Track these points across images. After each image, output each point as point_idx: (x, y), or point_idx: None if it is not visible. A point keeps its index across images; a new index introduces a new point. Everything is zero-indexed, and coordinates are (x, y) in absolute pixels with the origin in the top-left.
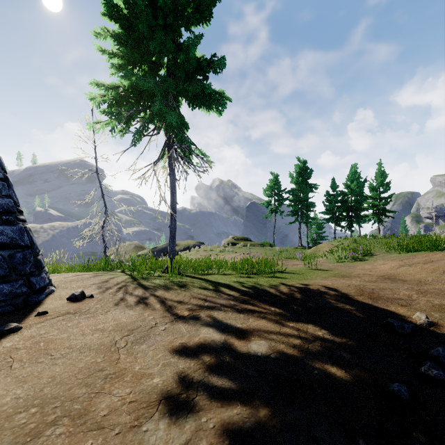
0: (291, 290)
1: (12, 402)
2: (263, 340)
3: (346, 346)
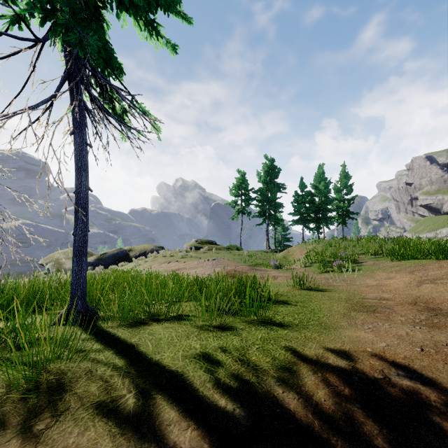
0: (336, 393)
1: None
2: None
3: None
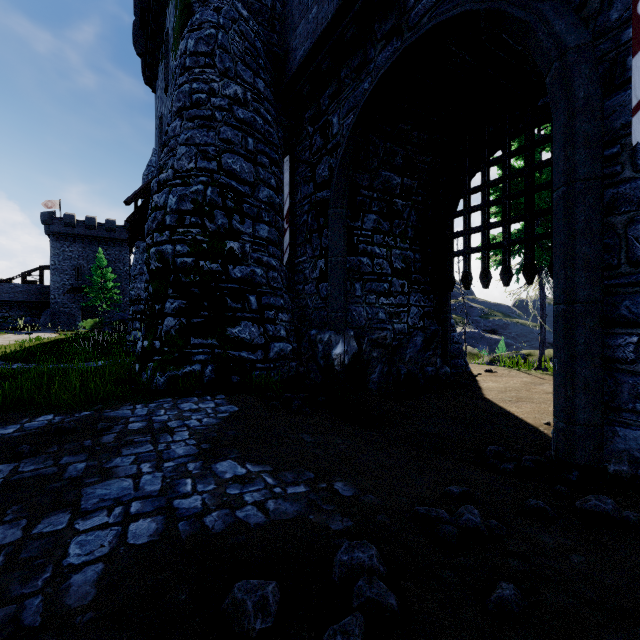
0: None
1: (502, 386)
2: None
3: None
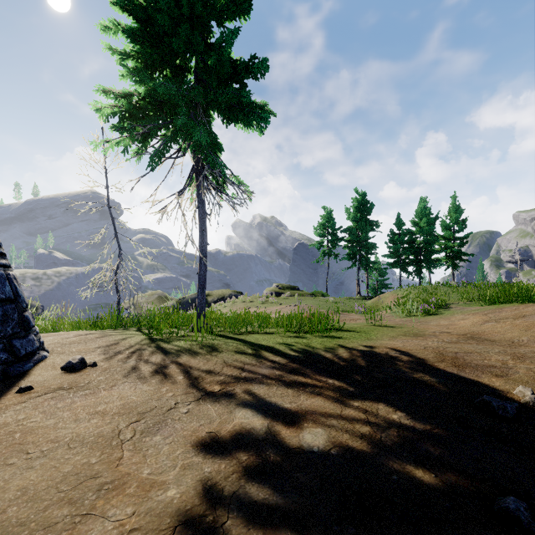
0: (353, 354)
1: None
2: (320, 427)
3: (432, 436)
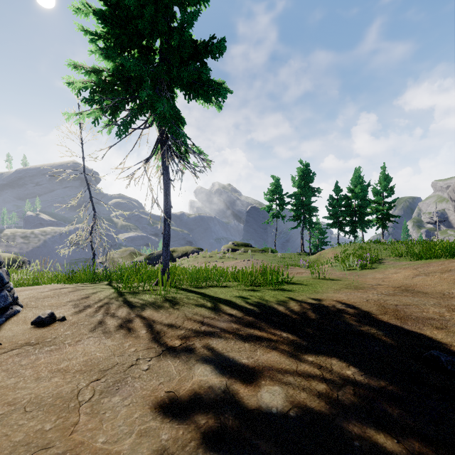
0: (303, 307)
1: None
2: (277, 385)
3: (388, 394)
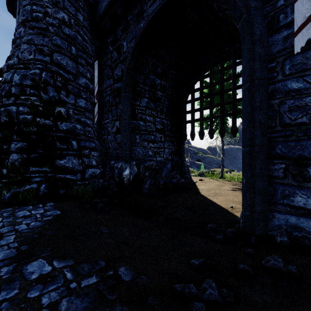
0: None
1: (208, 188)
2: None
3: None
